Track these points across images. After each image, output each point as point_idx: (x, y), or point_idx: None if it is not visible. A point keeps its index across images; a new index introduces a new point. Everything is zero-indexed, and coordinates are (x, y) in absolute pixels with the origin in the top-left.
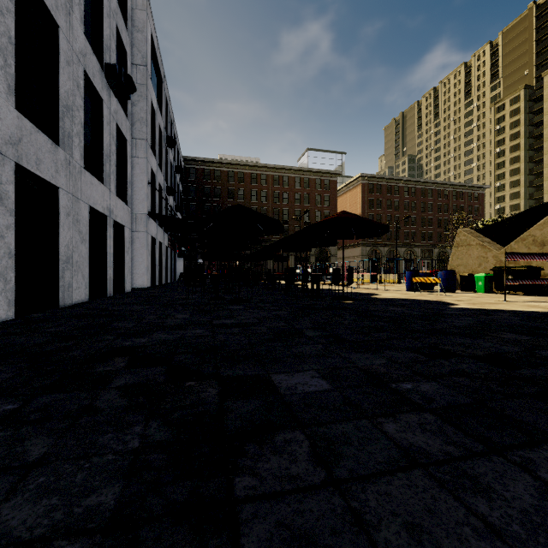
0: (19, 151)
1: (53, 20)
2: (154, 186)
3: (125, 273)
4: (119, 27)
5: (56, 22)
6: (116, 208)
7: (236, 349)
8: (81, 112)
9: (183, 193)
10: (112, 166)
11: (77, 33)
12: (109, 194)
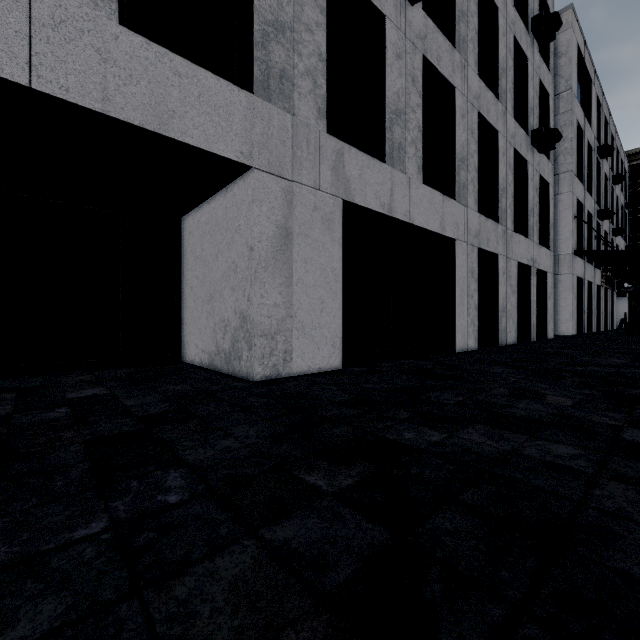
0: (479, 239)
1: (494, 131)
2: (581, 219)
3: (547, 319)
4: (541, 78)
5: (496, 131)
6: (538, 256)
7: None
8: (511, 186)
9: (627, 206)
10: (535, 218)
11: (509, 124)
12: (532, 246)
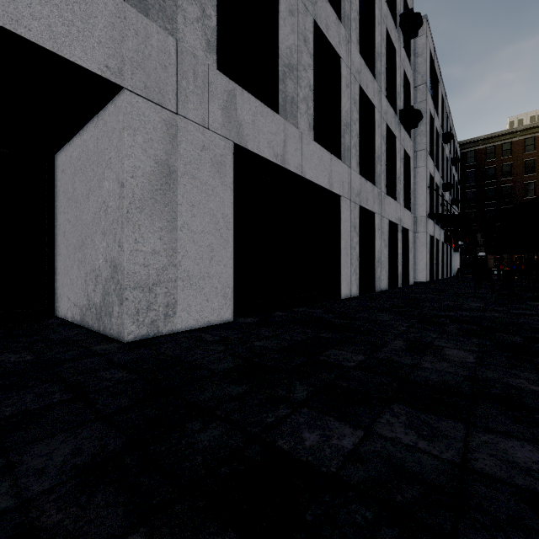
0: (360, 198)
1: (372, 105)
2: (432, 188)
3: (409, 269)
4: (405, 69)
5: (373, 105)
6: (403, 217)
7: (537, 327)
8: (384, 155)
9: (459, 182)
10: (401, 184)
11: (382, 102)
12: (399, 207)
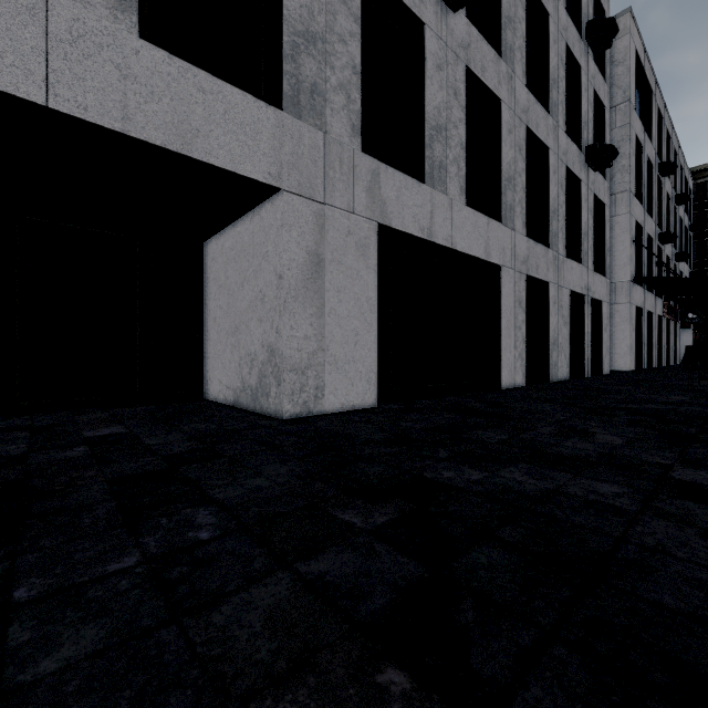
0: (527, 265)
1: (544, 147)
2: (640, 243)
3: (602, 353)
4: (596, 89)
5: (546, 147)
6: (592, 284)
7: None
8: (563, 207)
9: (691, 228)
10: (589, 242)
11: (560, 139)
12: (586, 273)
